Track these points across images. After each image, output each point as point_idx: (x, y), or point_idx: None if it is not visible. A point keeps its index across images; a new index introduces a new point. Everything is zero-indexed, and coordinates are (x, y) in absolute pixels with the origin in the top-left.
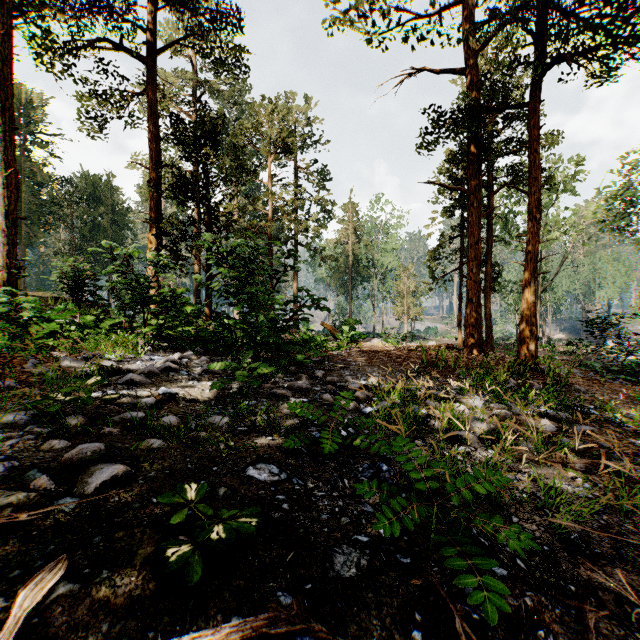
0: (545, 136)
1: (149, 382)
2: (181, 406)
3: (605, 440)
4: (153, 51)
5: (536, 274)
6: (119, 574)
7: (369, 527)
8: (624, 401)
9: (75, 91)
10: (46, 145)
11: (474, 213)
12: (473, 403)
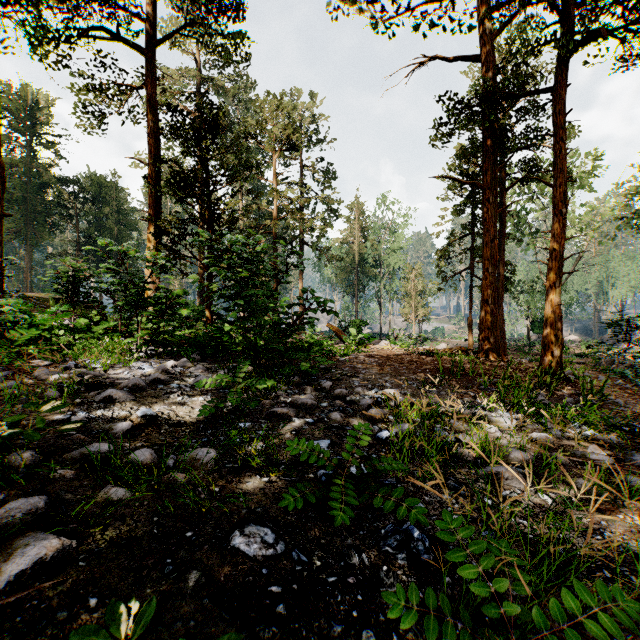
0: None
1: (131, 399)
2: (162, 432)
3: None
4: (152, 41)
5: (561, 273)
6: None
7: None
8: None
9: (72, 85)
10: (52, 146)
11: (490, 209)
12: (504, 423)
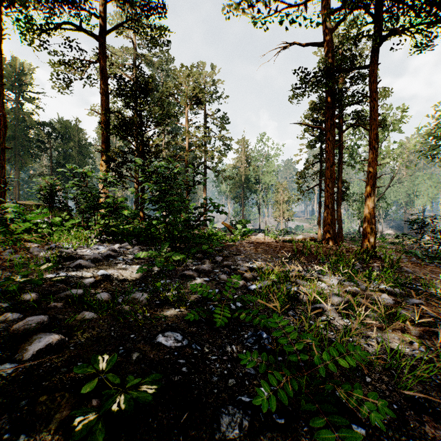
0: (380, 91)
1: (93, 266)
2: (114, 284)
3: (431, 311)
4: (103, 31)
5: (375, 187)
6: (35, 438)
7: (251, 388)
8: (440, 279)
9: (49, 60)
10: (33, 100)
11: (330, 145)
12: (331, 281)
